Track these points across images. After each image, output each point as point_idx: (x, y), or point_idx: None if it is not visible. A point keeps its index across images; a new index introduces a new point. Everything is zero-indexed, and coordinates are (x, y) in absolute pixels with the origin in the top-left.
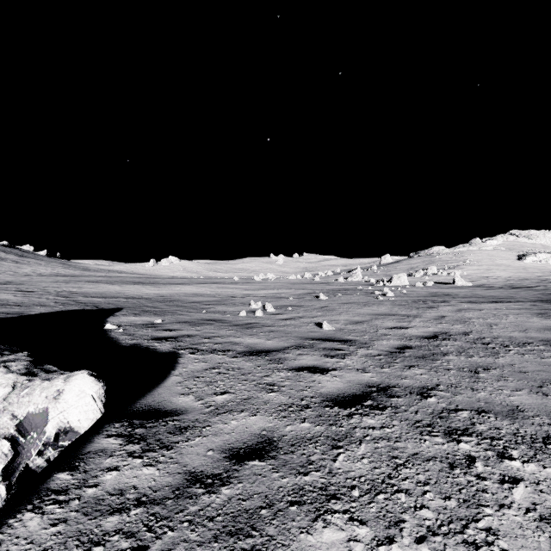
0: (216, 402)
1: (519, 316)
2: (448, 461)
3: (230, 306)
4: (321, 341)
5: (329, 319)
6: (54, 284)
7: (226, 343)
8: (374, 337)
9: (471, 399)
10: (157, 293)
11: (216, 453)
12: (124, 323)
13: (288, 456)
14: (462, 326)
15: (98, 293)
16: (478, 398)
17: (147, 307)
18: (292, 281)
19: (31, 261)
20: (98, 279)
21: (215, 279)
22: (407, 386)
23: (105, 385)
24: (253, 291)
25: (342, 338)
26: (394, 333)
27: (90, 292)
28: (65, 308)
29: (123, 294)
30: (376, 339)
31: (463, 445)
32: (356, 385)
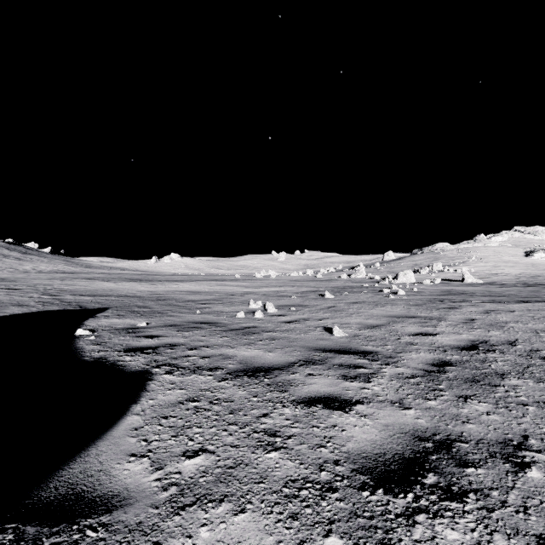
0: (182, 475)
1: None
2: None
3: (227, 305)
4: (334, 353)
5: (339, 322)
6: (48, 281)
7: (216, 356)
8: (398, 348)
9: None
10: (152, 290)
11: None
12: (102, 327)
13: None
14: (502, 333)
15: (89, 290)
16: None
17: (136, 307)
18: (294, 278)
19: (34, 258)
20: (96, 276)
21: (216, 276)
22: (478, 438)
23: None
24: (253, 289)
25: (359, 349)
26: (421, 342)
27: (81, 289)
28: (43, 308)
29: (115, 292)
30: (402, 351)
31: None
32: (399, 434)
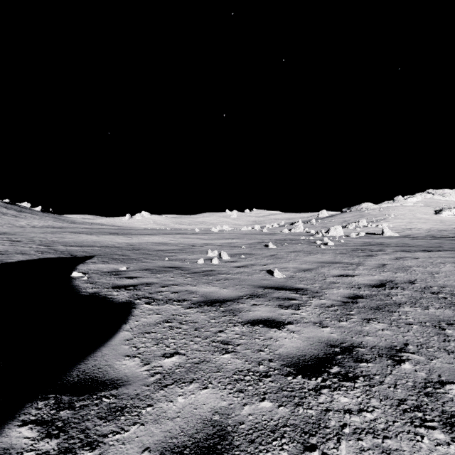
0: (163, 368)
1: None
2: None
3: (190, 254)
4: (274, 289)
5: (279, 267)
6: (42, 234)
7: (183, 291)
8: (324, 286)
9: (452, 366)
10: (128, 242)
11: None
12: (91, 270)
13: None
14: (405, 274)
15: (77, 242)
16: None
17: (116, 255)
18: (244, 232)
19: (27, 215)
20: (81, 230)
21: (179, 230)
22: (373, 345)
23: None
24: (211, 241)
25: (293, 287)
26: (342, 281)
27: (70, 241)
28: (42, 256)
29: (98, 243)
30: (326, 288)
31: None
32: (317, 343)
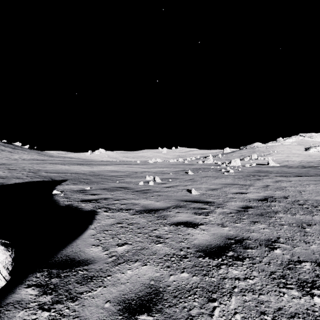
0: (117, 252)
1: (317, 185)
2: (310, 318)
3: (133, 178)
4: (191, 202)
5: (195, 187)
6: (30, 165)
7: (129, 203)
8: (225, 200)
9: (307, 251)
10: (90, 170)
11: (112, 305)
12: (66, 189)
13: (172, 310)
14: (282, 192)
15: (55, 170)
16: (312, 250)
17: (83, 179)
18: (171, 163)
19: (19, 151)
20: (57, 162)
21: (126, 162)
22: (256, 238)
23: (13, 253)
24: (148, 169)
25: (205, 200)
26: (238, 197)
27: (50, 169)
28: (31, 180)
29: (69, 171)
30: (227, 201)
31: (317, 299)
32: (219, 237)
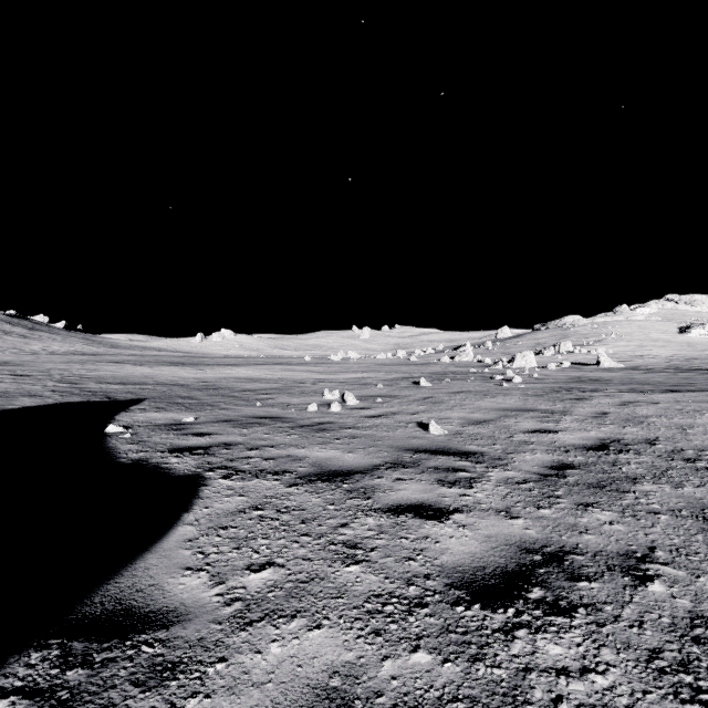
0: (247, 590)
1: None
2: None
3: (295, 396)
4: (430, 454)
5: (437, 417)
6: (64, 365)
7: (283, 457)
8: (509, 448)
9: None
10: (199, 377)
11: None
12: (138, 422)
13: None
14: (640, 429)
15: (118, 377)
16: None
17: (180, 398)
18: (381, 362)
19: (43, 335)
20: (126, 358)
21: (280, 358)
22: (596, 550)
23: None
24: (329, 375)
25: (461, 449)
26: (539, 440)
27: (108, 376)
28: (61, 400)
29: (152, 379)
30: (514, 451)
31: None
32: (503, 546)
